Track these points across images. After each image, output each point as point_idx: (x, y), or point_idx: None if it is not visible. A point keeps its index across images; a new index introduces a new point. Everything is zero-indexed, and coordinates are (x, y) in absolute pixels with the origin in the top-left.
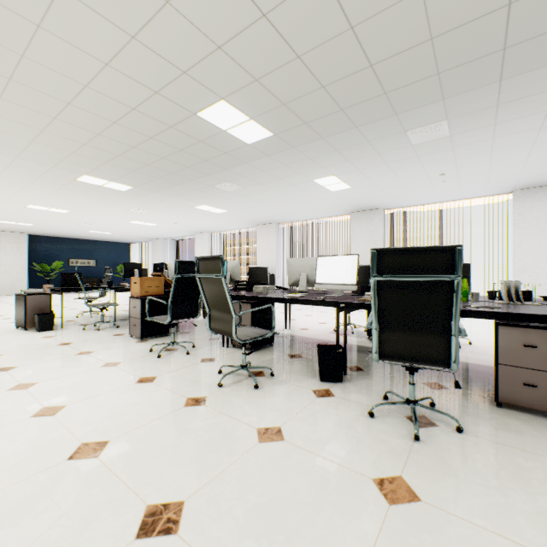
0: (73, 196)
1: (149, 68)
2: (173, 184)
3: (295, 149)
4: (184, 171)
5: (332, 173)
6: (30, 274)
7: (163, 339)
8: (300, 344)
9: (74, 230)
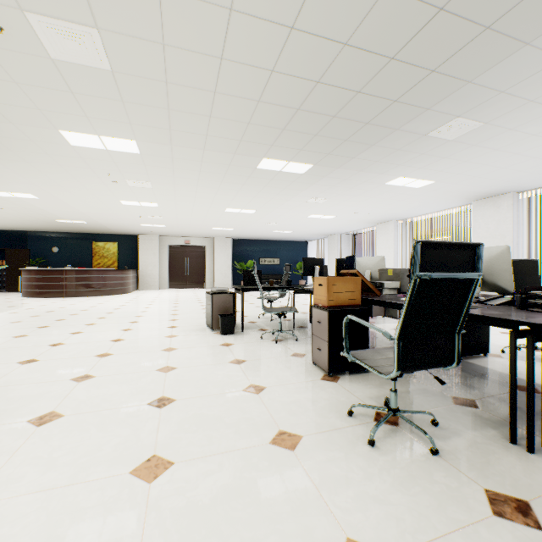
0: (257, 191)
1: None
2: (364, 146)
3: None
4: (385, 113)
5: None
6: (233, 272)
7: (362, 381)
8: None
9: (262, 231)
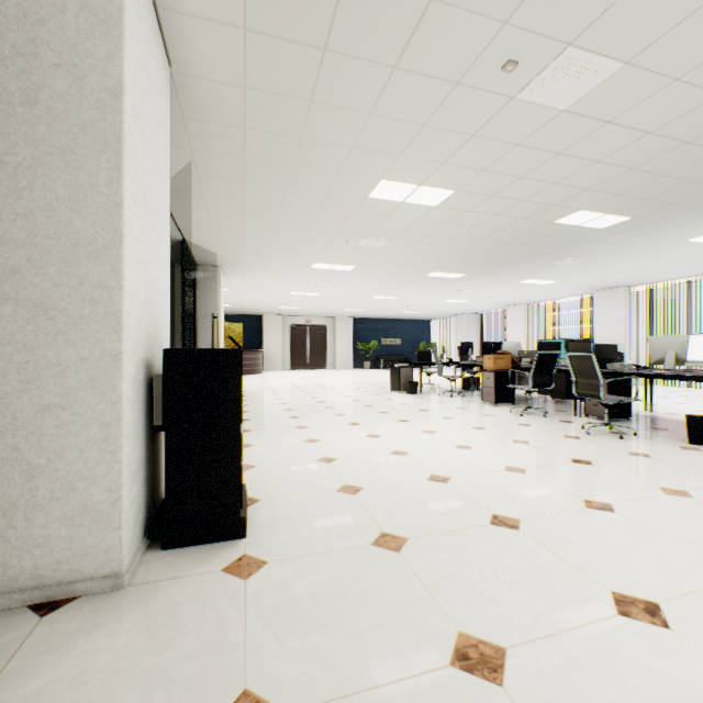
0: (412, 286)
1: (526, 210)
2: (506, 267)
3: (658, 222)
4: (522, 257)
5: None
6: (353, 352)
7: (512, 407)
8: (665, 422)
9: (390, 312)
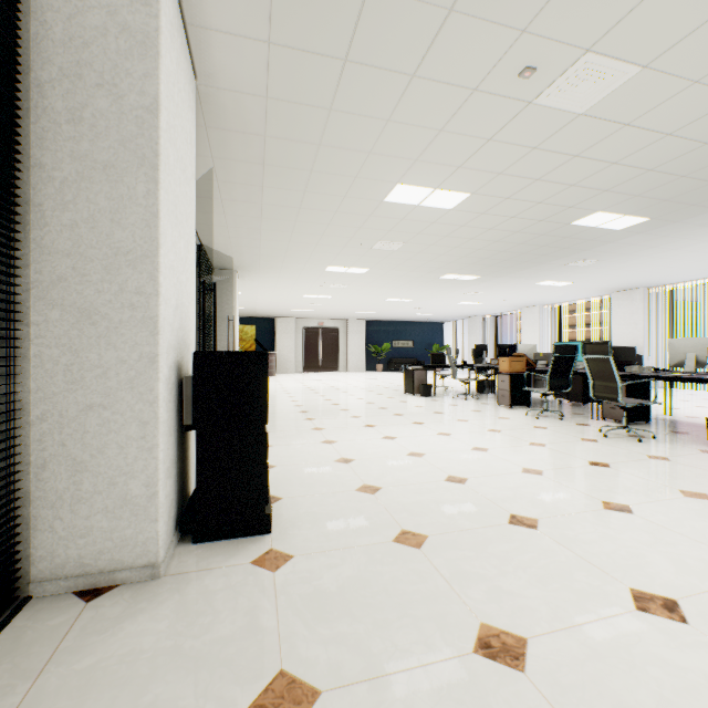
0: (426, 289)
1: (542, 212)
2: (522, 269)
3: (678, 222)
4: (538, 258)
5: None
6: (366, 355)
7: (528, 410)
8: (685, 426)
9: (402, 314)
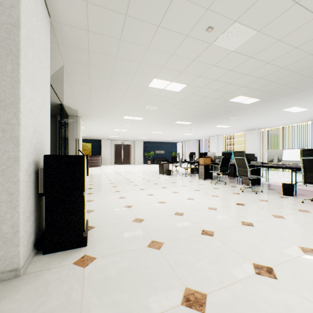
0: (169, 127)
1: (217, 94)
2: (209, 120)
3: (271, 102)
4: (216, 115)
5: (293, 106)
6: (143, 157)
7: (211, 180)
8: (273, 186)
9: (159, 138)
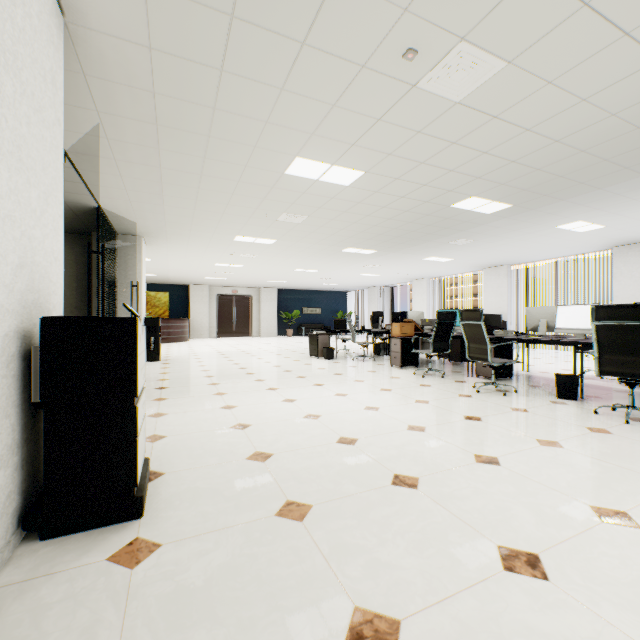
0: (330, 261)
1: (427, 194)
2: (411, 245)
3: (533, 210)
4: (424, 236)
5: (577, 220)
6: (277, 321)
7: (416, 369)
8: (539, 380)
9: (311, 283)
